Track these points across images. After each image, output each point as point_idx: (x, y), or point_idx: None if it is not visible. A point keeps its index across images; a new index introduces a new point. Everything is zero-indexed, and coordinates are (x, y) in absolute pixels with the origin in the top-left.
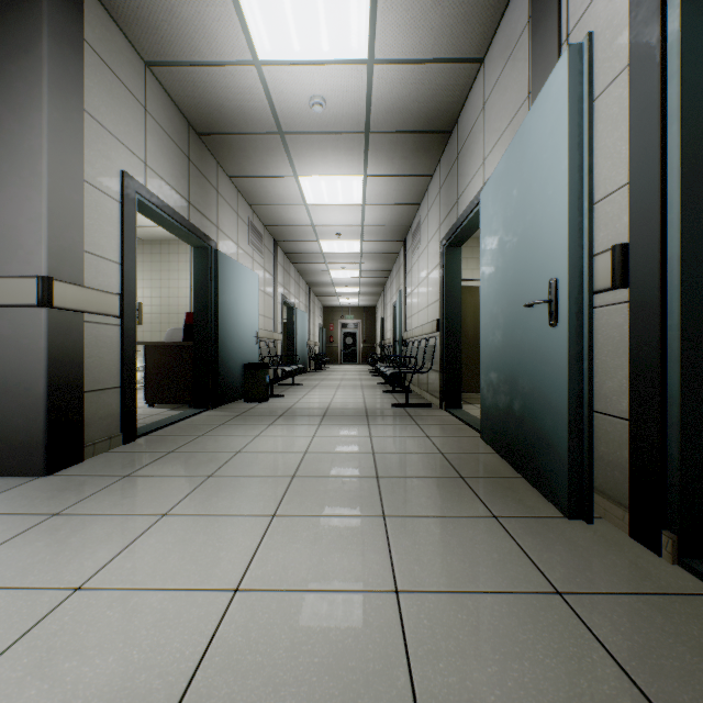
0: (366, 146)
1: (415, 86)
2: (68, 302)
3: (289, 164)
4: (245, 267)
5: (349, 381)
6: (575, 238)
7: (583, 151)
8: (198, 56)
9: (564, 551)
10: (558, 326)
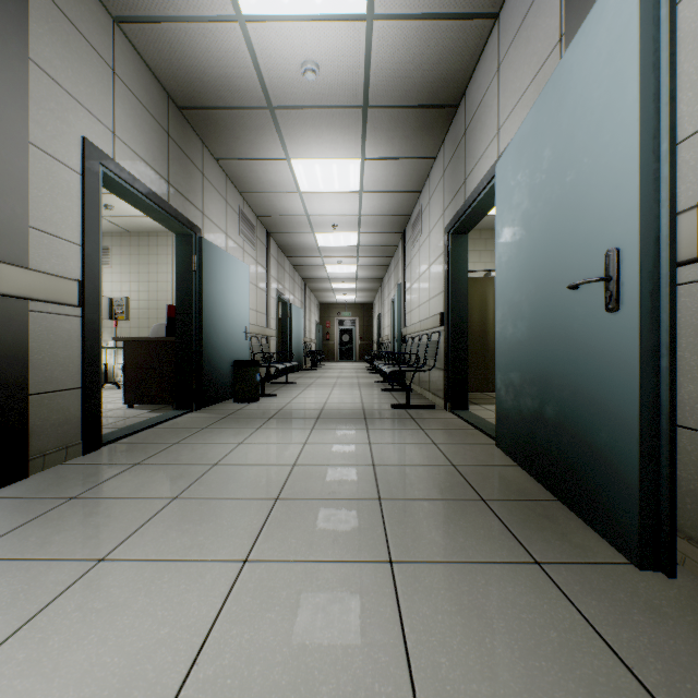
0: (364, 124)
1: (420, 48)
2: (5, 286)
3: (280, 144)
4: (234, 257)
5: (346, 379)
6: (648, 192)
7: (661, 73)
8: (172, 9)
9: (649, 627)
10: (621, 311)
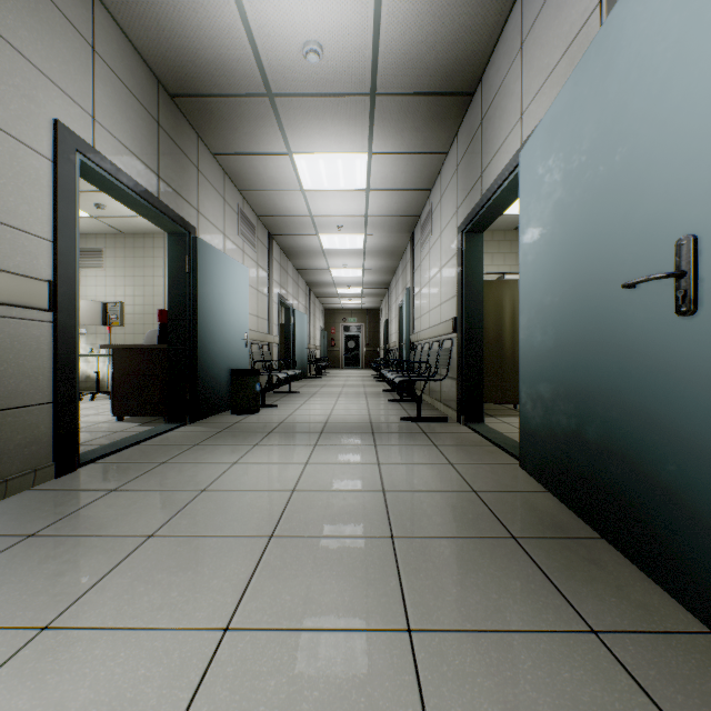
0: (371, 114)
1: (433, 26)
2: None
3: (281, 137)
4: (232, 259)
5: (352, 388)
6: None
7: None
8: None
9: None
10: (700, 315)
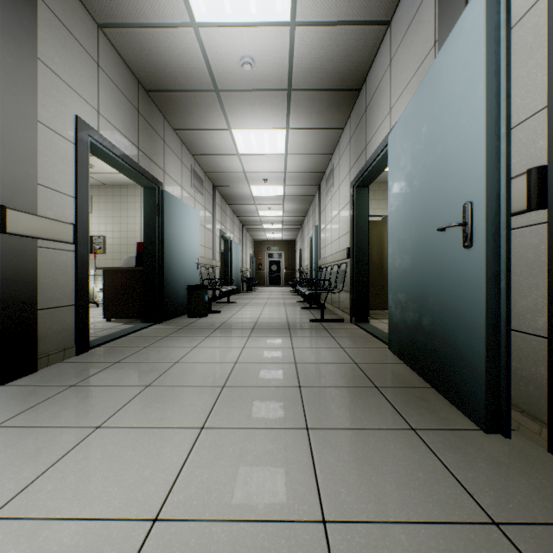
0: (288, 102)
1: (331, 47)
2: (21, 229)
3: (224, 118)
4: (188, 205)
5: (274, 300)
6: (492, 162)
7: (500, 77)
8: (143, 18)
9: (488, 470)
10: (473, 248)
